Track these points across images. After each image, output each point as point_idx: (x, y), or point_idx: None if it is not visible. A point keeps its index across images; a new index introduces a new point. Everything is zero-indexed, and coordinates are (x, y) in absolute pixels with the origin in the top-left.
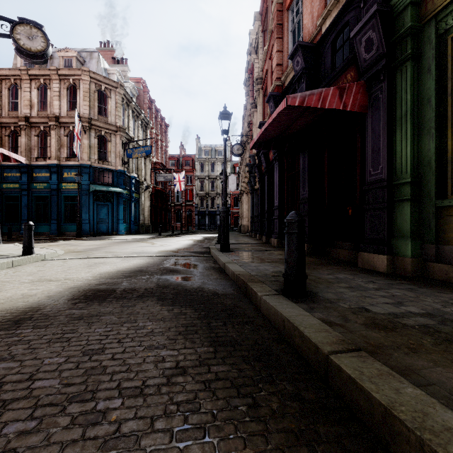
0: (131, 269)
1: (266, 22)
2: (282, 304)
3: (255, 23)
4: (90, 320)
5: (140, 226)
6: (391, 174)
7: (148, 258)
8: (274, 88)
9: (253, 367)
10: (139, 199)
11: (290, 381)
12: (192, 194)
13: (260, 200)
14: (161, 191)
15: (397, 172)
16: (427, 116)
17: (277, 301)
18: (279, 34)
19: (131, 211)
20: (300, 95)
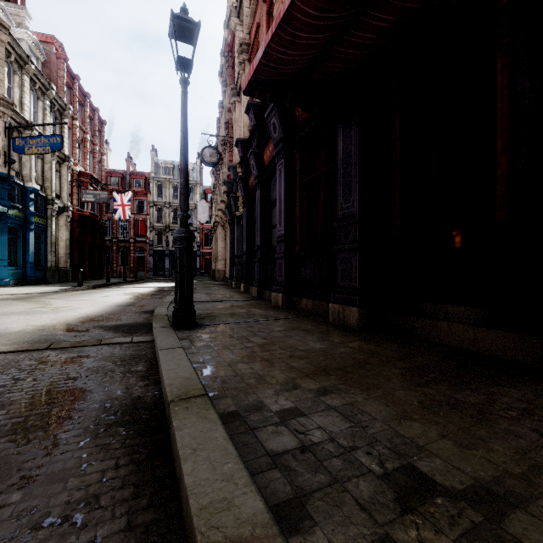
0: None
1: None
2: None
3: None
4: None
5: (48, 271)
6: None
7: None
8: None
9: None
10: (45, 227)
11: None
12: (145, 226)
13: (245, 231)
14: (91, 218)
15: None
16: None
17: None
18: None
19: (27, 245)
20: None
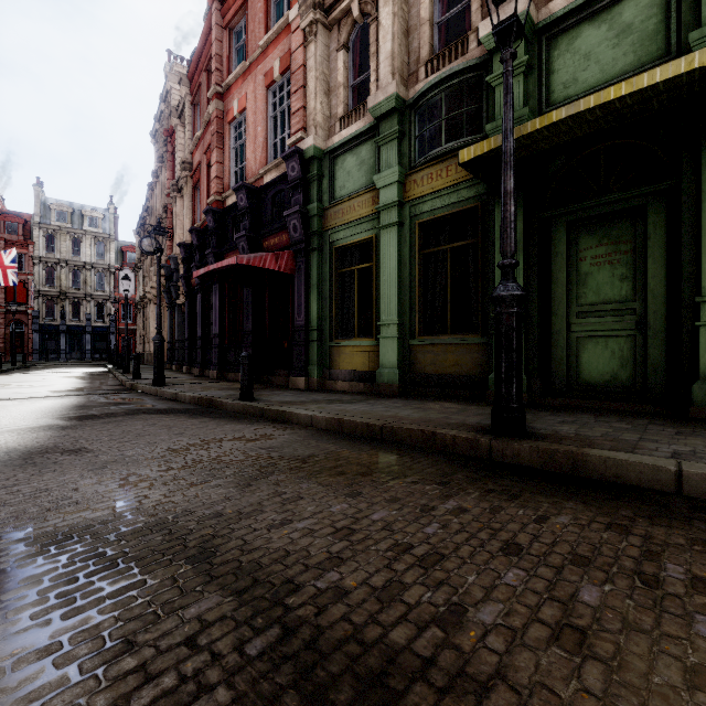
0: (65, 406)
1: (198, 97)
2: (241, 402)
3: (182, 87)
4: (120, 422)
5: None
6: (308, 322)
7: (59, 398)
8: (213, 201)
9: (234, 419)
10: None
11: (250, 419)
12: (24, 290)
13: (188, 321)
14: None
15: (311, 321)
16: (325, 289)
17: (238, 402)
18: (219, 144)
19: None
20: (247, 256)
